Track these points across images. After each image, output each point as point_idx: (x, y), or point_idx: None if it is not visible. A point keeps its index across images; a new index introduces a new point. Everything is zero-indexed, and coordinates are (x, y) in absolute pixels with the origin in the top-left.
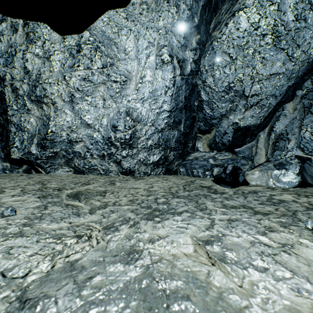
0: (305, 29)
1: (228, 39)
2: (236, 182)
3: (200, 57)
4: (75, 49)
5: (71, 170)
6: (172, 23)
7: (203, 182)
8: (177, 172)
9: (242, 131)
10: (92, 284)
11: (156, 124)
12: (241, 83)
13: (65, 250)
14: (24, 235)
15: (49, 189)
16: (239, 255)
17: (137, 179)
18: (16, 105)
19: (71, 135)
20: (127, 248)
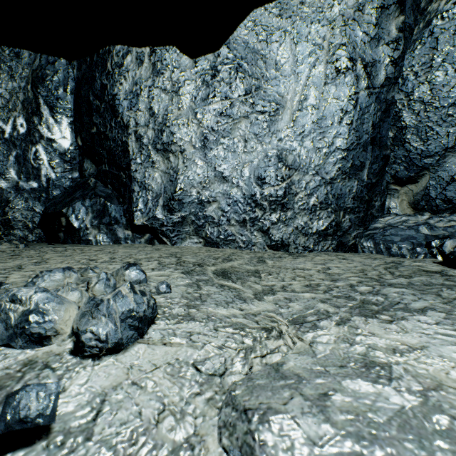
0: None
1: None
2: None
3: (403, 53)
4: (209, 74)
5: (201, 242)
6: (355, 5)
7: (421, 264)
8: (357, 248)
9: None
10: (336, 405)
11: (323, 172)
12: None
13: (257, 346)
14: (195, 320)
15: (188, 263)
16: None
17: (294, 256)
18: (140, 157)
19: (202, 193)
20: (355, 357)
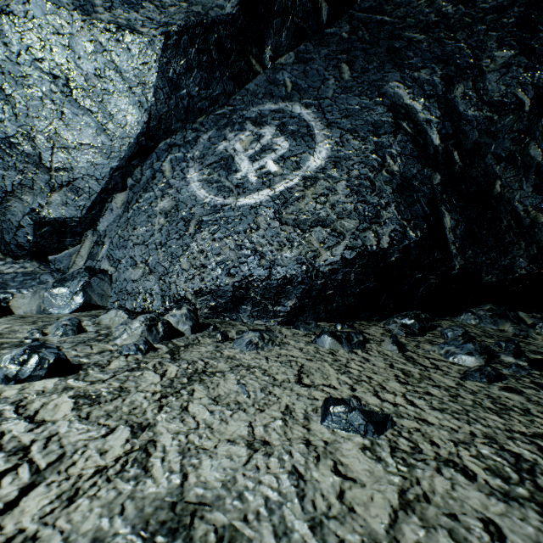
0: (117, 95)
1: None
2: None
3: None
4: None
5: None
6: None
7: None
8: None
9: (53, 226)
10: None
11: None
12: (33, 143)
13: None
14: None
15: None
16: None
17: None
18: None
19: None
20: None
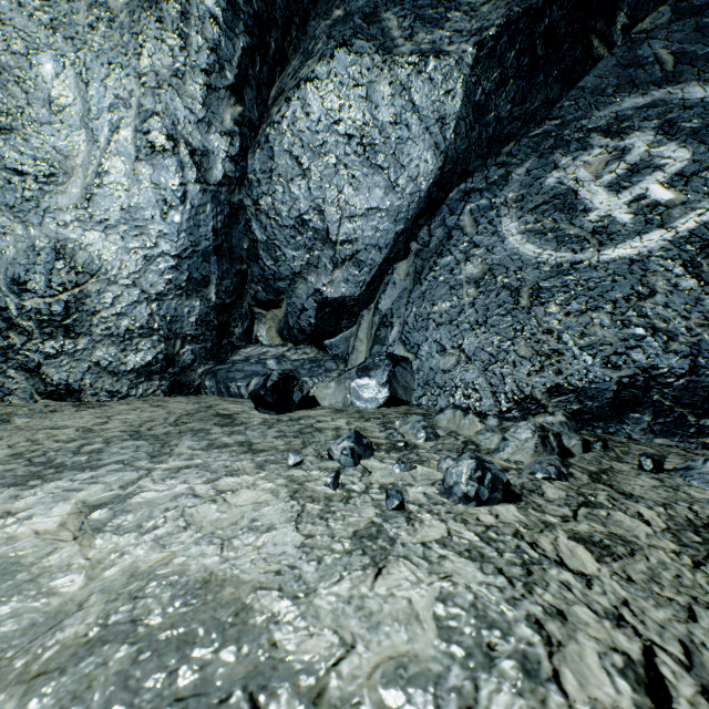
0: (410, 142)
1: (293, 129)
2: (289, 403)
3: (244, 151)
4: None
5: None
6: (173, 68)
7: (232, 406)
8: (201, 389)
9: (332, 307)
10: None
11: (145, 282)
12: (322, 217)
13: None
14: None
15: None
16: (135, 517)
17: (84, 407)
18: None
19: None
20: None
